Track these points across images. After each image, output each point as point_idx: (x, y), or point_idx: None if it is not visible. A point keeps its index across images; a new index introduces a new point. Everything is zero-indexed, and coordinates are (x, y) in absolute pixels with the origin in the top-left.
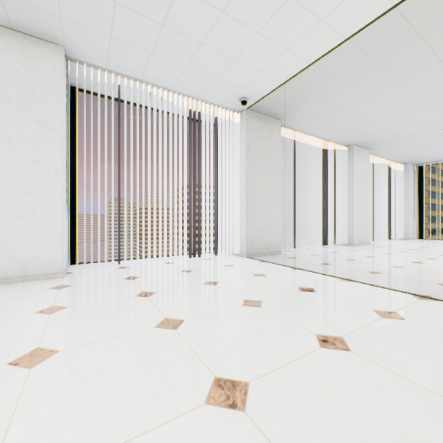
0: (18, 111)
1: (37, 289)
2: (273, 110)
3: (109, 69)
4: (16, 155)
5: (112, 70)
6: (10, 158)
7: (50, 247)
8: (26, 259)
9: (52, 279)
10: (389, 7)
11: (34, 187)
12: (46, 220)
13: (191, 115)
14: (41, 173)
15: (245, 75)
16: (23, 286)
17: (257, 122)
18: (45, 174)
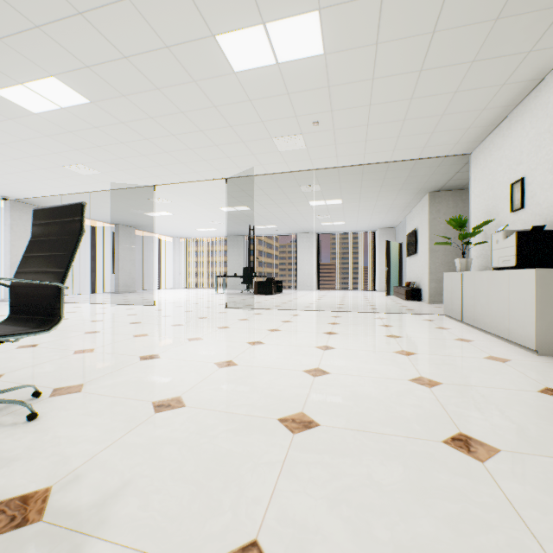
0: None
1: None
2: (35, 203)
3: None
4: None
5: None
6: None
7: None
8: None
9: None
10: (74, 193)
11: None
12: None
13: None
14: None
15: (3, 191)
16: None
17: (22, 209)
18: None
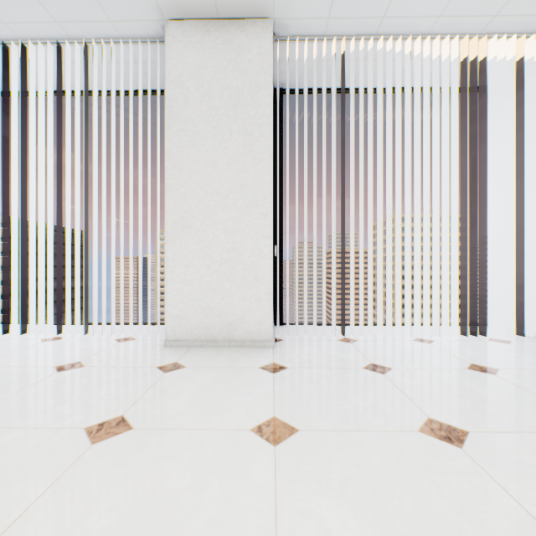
0: (224, 123)
1: (245, 366)
2: None
3: (328, 34)
4: (222, 181)
5: (332, 34)
6: (216, 186)
7: (257, 303)
8: (232, 318)
9: (259, 348)
10: None
11: (240, 221)
12: (252, 266)
13: (451, 80)
14: (247, 202)
15: None
16: (230, 357)
17: None
18: (251, 202)
